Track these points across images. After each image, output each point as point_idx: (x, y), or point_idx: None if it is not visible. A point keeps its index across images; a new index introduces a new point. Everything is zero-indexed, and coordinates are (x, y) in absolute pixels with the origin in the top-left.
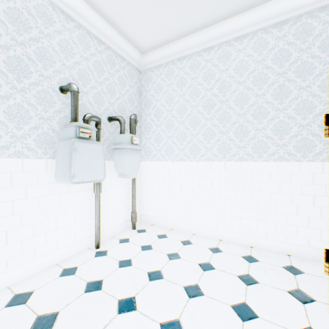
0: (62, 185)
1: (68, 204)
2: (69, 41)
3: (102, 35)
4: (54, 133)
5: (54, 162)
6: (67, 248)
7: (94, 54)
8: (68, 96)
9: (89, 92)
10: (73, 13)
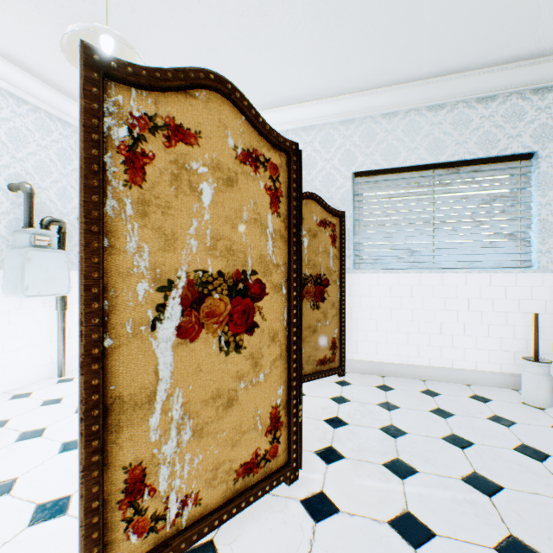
0: (12, 300)
1: (21, 323)
2: (22, 128)
3: (69, 116)
4: (1, 239)
5: (1, 273)
6: (19, 375)
7: (58, 140)
8: (20, 195)
9: (50, 187)
10: (28, 96)
